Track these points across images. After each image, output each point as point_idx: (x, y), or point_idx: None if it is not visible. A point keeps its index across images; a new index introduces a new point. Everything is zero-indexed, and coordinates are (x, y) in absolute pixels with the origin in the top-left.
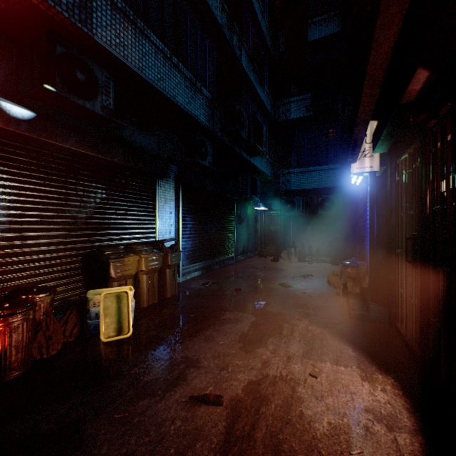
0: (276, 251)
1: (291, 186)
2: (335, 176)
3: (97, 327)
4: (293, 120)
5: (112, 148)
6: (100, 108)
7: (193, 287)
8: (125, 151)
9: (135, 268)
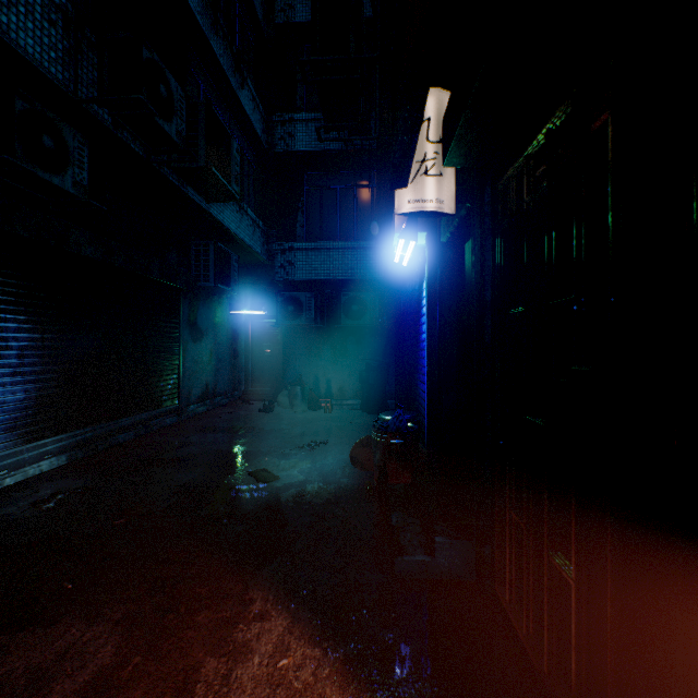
0: (273, 390)
1: (296, 273)
2: (368, 261)
3: None
4: (301, 155)
5: None
6: None
7: None
8: None
9: None
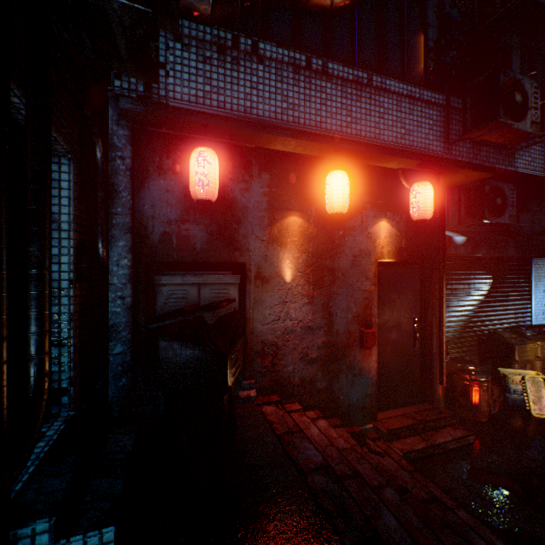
0: None
1: None
2: None
3: (514, 401)
4: None
5: (506, 245)
6: (506, 218)
7: None
8: (514, 244)
9: (533, 355)
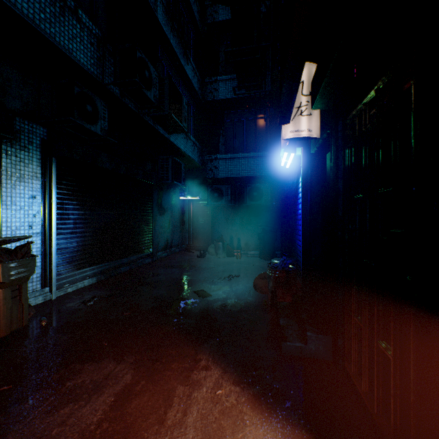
0: (205, 244)
1: (219, 173)
2: (264, 164)
3: None
4: (222, 101)
5: None
6: None
7: (66, 308)
8: None
9: None
